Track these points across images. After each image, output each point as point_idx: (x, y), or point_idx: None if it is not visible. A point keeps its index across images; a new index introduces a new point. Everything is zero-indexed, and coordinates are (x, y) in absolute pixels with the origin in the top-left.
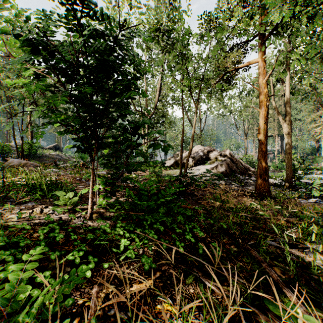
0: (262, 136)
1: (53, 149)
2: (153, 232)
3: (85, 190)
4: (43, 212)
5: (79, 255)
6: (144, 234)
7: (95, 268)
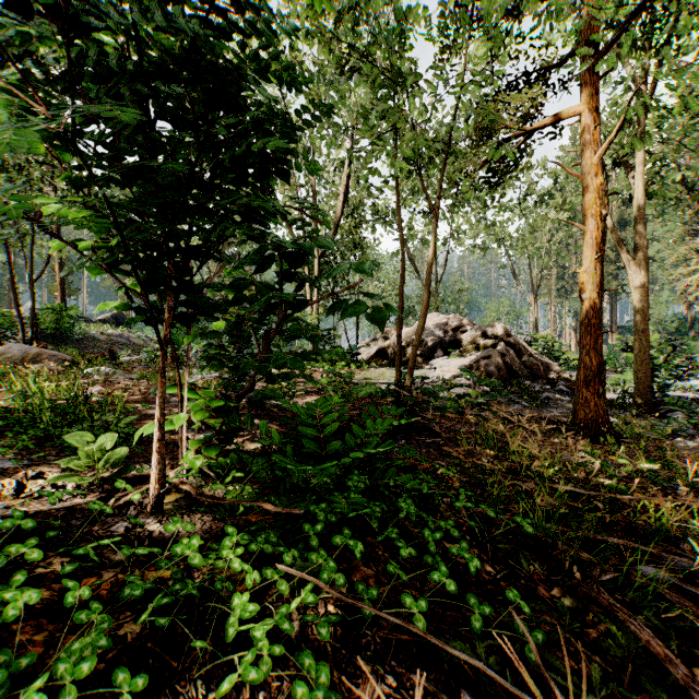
0: (591, 290)
1: (112, 323)
2: (332, 566)
3: (149, 425)
4: (25, 491)
5: (77, 676)
6: (304, 575)
7: None
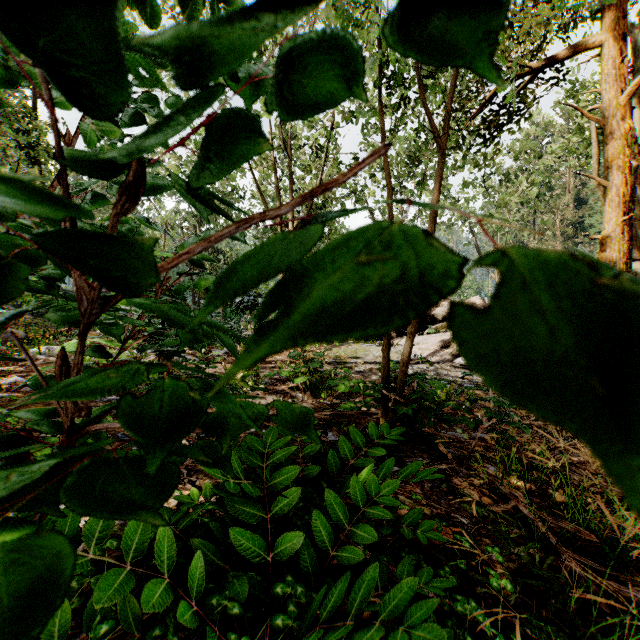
0: (616, 259)
1: None
2: None
3: None
4: None
5: None
6: None
7: None
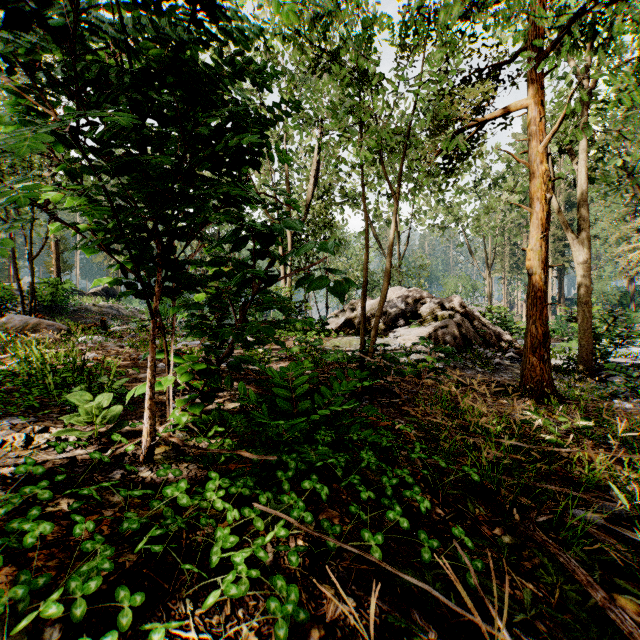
0: (537, 266)
1: (103, 296)
2: (301, 506)
3: (141, 386)
4: (33, 443)
5: (86, 592)
6: (277, 512)
7: (135, 623)
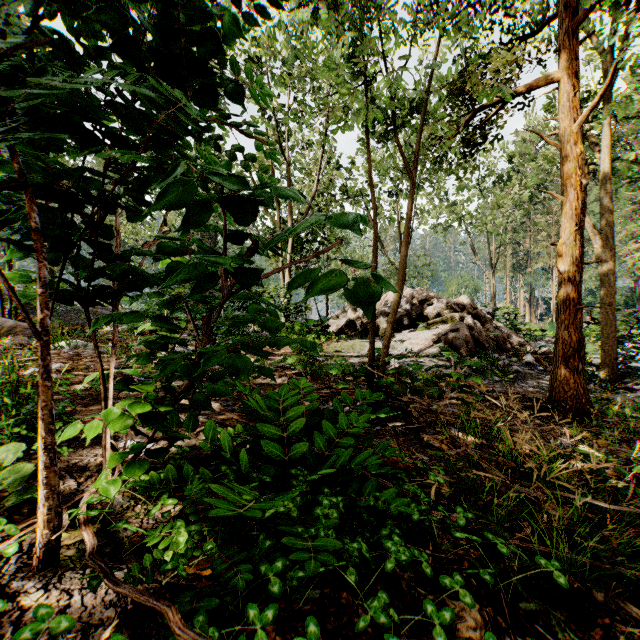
0: (570, 262)
1: None
2: None
3: (66, 429)
4: None
5: None
6: None
7: None
